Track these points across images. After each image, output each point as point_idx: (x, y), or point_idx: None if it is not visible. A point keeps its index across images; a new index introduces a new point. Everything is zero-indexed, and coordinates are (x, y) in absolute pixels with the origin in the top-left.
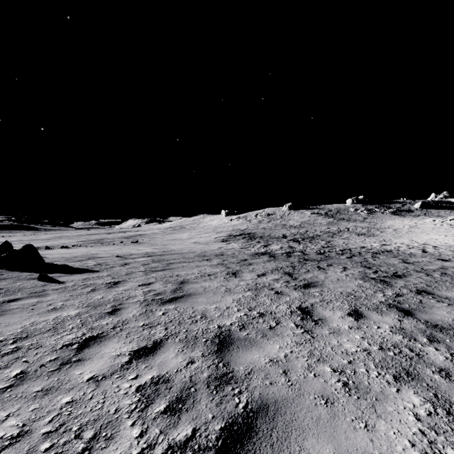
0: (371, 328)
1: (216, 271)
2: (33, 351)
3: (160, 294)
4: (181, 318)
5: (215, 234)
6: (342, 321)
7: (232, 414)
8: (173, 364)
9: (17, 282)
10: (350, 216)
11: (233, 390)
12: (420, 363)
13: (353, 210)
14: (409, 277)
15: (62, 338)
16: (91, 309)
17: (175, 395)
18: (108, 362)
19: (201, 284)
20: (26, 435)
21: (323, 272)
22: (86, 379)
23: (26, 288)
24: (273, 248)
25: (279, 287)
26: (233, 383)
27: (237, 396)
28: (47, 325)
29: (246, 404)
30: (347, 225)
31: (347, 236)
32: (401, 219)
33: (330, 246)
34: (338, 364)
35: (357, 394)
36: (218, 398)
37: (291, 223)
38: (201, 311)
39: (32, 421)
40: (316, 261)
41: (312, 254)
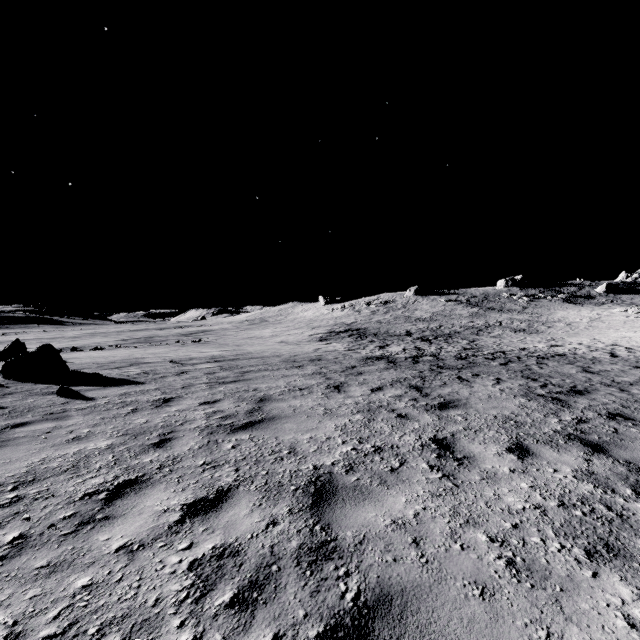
0: (544, 471)
1: (311, 383)
2: (41, 503)
3: (230, 417)
4: (259, 454)
5: (309, 330)
6: (500, 461)
7: (335, 611)
8: (246, 525)
9: (28, 398)
10: (502, 305)
11: (336, 570)
12: (625, 529)
13: (507, 296)
14: (595, 393)
15: (85, 483)
16: (129, 439)
17: (248, 577)
18: (150, 522)
19: (289, 403)
20: (17, 639)
21: (467, 386)
22: (115, 548)
23: (40, 407)
24: (393, 350)
25: (403, 408)
26: (336, 558)
27: (342, 581)
28: (65, 462)
29: (357, 594)
30: (499, 317)
31: (499, 333)
32: (577, 309)
33: (474, 347)
34: (496, 529)
35: (531, 580)
36: (314, 583)
37: (417, 315)
38: (288, 444)
39: (28, 617)
40: (455, 369)
41: (449, 359)
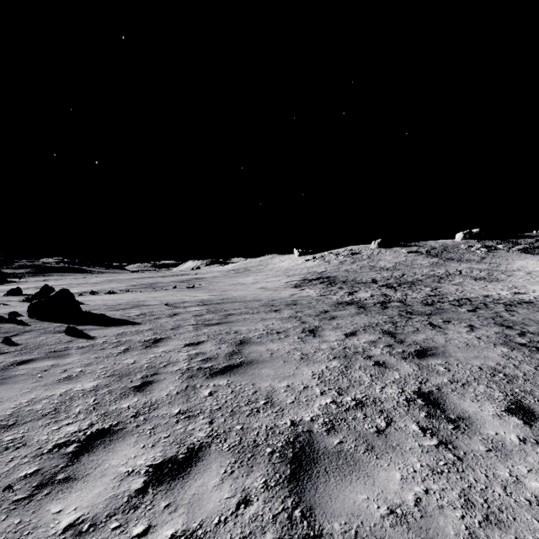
0: None
1: (288, 327)
2: (9, 454)
3: (210, 360)
4: (235, 404)
5: (286, 278)
6: (503, 425)
7: None
8: (213, 503)
9: (41, 336)
10: (461, 255)
11: None
12: None
13: (465, 247)
14: None
15: (59, 431)
16: (114, 381)
17: None
18: (109, 489)
19: (266, 346)
20: None
21: (441, 332)
22: (64, 526)
23: (47, 344)
24: (361, 296)
25: (380, 355)
26: None
27: None
28: (49, 404)
29: None
30: (459, 266)
31: (459, 281)
32: (535, 259)
33: (438, 294)
34: (531, 535)
35: None
36: None
37: (381, 265)
38: (265, 392)
39: None
40: (424, 315)
41: (416, 305)
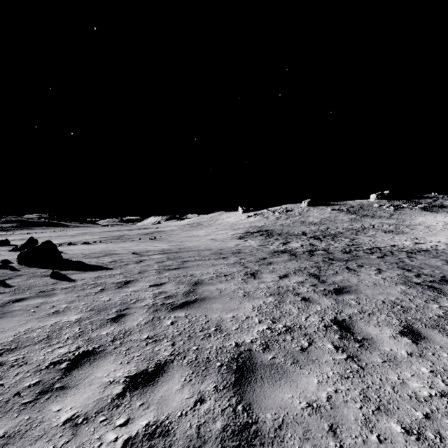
0: (439, 356)
1: (233, 271)
2: (15, 370)
3: (171, 297)
4: (191, 330)
5: (232, 231)
6: (396, 343)
7: None
8: (177, 402)
9: (30, 279)
10: (374, 212)
11: None
12: None
13: (378, 206)
14: None
15: (53, 353)
16: (94, 314)
17: None
18: (96, 394)
19: (216, 286)
20: None
21: (355, 275)
22: (63, 420)
23: (36, 286)
24: (293, 246)
25: (306, 292)
26: (257, 445)
27: None
28: (42, 333)
29: None
30: (372, 221)
31: (372, 233)
32: (433, 215)
33: (355, 244)
34: (409, 418)
35: None
36: None
37: (310, 220)
38: (215, 321)
39: None
40: (343, 261)
41: (337, 253)
